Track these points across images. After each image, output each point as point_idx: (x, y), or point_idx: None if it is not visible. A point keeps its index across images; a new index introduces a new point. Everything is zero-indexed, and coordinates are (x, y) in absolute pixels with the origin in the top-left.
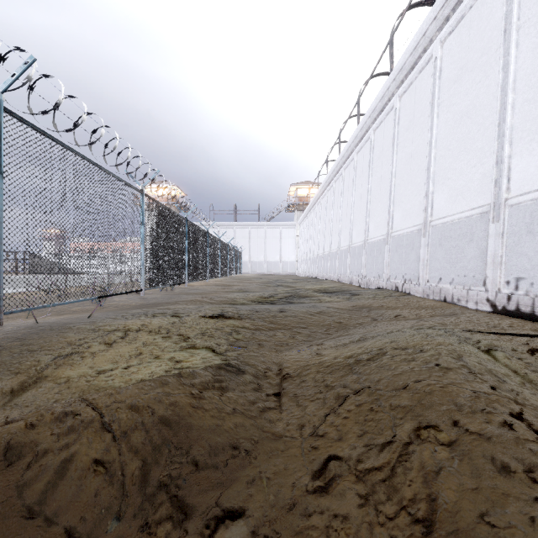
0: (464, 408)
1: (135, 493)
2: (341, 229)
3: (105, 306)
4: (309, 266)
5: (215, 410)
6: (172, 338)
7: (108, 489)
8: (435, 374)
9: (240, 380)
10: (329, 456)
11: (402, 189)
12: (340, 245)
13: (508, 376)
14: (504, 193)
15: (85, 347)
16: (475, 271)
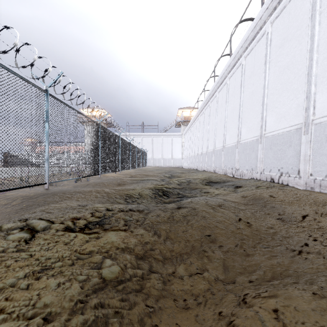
0: None
1: None
2: (216, 134)
3: None
4: (191, 162)
5: None
6: None
7: None
8: None
9: None
10: None
11: (275, 97)
12: (215, 146)
13: None
14: None
15: None
16: None
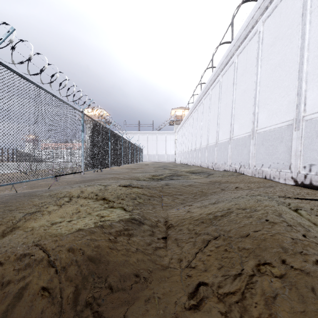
0: (288, 251)
1: (69, 310)
2: (202, 135)
3: (60, 181)
4: (183, 157)
5: (124, 250)
6: (99, 201)
7: (51, 308)
8: (266, 226)
9: (141, 229)
10: (199, 282)
11: (239, 111)
12: (201, 144)
13: (311, 227)
14: (302, 113)
15: (44, 207)
16: (284, 160)
